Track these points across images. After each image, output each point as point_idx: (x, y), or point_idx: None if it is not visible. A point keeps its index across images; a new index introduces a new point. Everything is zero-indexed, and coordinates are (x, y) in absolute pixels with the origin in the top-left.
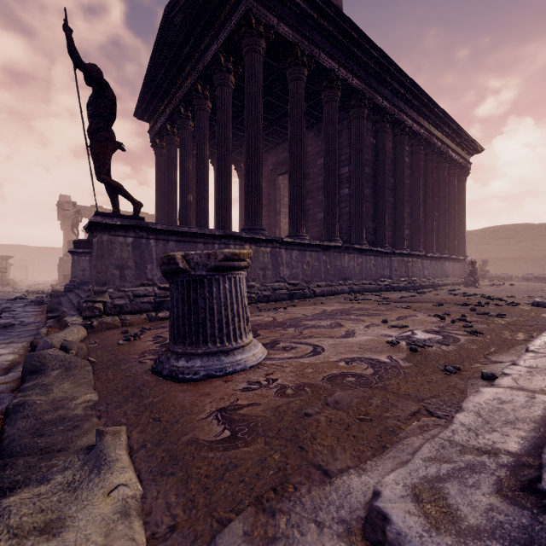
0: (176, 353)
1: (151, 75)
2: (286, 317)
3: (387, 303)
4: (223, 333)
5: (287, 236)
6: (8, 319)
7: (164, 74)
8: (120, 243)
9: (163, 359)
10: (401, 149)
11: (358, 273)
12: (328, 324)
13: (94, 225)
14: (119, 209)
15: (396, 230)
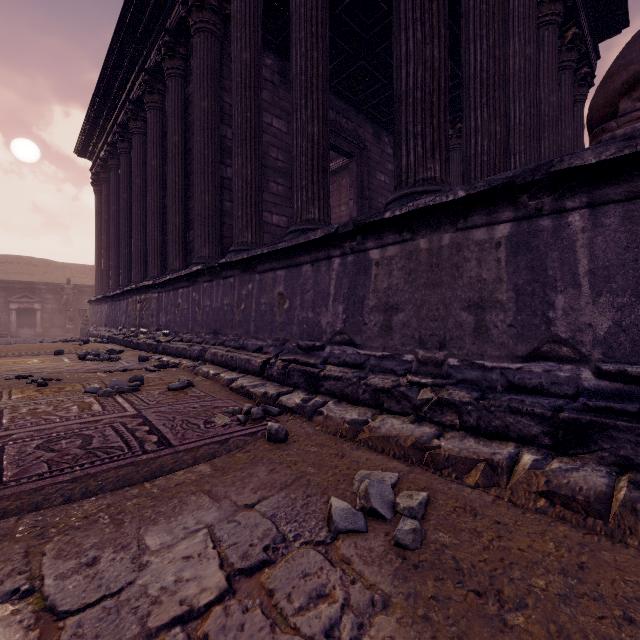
0: None
1: None
2: None
3: None
4: None
5: None
6: None
7: None
8: None
9: None
10: None
11: None
12: None
13: None
14: None
15: None
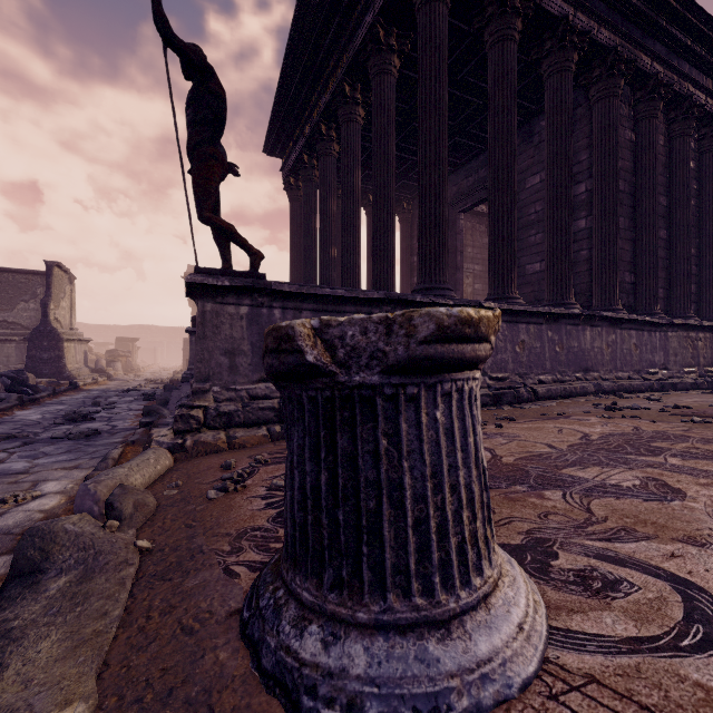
0: (296, 599)
1: (283, 90)
2: (516, 452)
3: (705, 420)
4: (432, 564)
5: (487, 300)
6: (101, 422)
7: (299, 83)
8: (230, 315)
9: (265, 606)
10: (683, 145)
11: (609, 359)
12: (635, 483)
13: (193, 289)
14: (230, 264)
15: (672, 286)
